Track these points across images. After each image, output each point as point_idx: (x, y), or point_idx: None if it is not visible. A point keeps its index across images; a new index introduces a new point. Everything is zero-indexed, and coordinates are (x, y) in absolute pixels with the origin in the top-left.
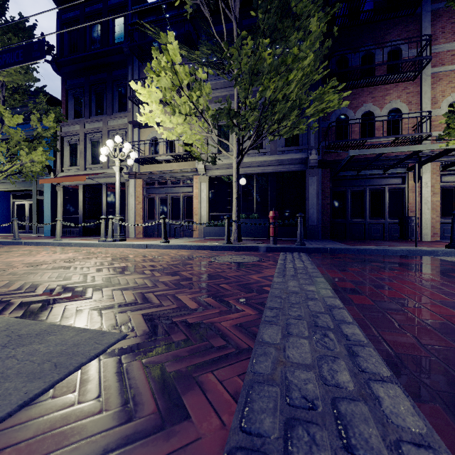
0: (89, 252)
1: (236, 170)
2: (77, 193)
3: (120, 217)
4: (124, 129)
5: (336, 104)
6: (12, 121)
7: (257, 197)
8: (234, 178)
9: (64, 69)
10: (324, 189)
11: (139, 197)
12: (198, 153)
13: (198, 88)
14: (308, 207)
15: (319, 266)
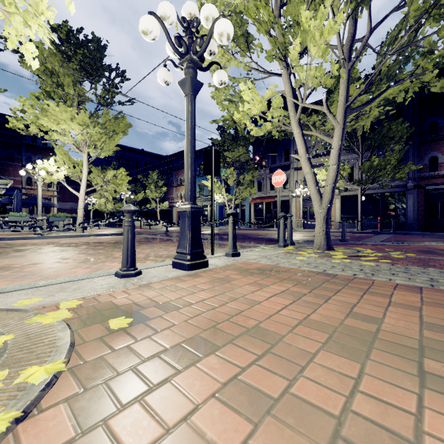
0: (302, 232)
1: (360, 198)
2: (262, 206)
3: (302, 219)
4: (288, 171)
5: (415, 168)
6: (247, 178)
7: (372, 207)
8: (359, 201)
9: (255, 143)
10: (420, 201)
11: (298, 207)
12: (337, 187)
13: (343, 168)
14: (407, 212)
15: (392, 236)
